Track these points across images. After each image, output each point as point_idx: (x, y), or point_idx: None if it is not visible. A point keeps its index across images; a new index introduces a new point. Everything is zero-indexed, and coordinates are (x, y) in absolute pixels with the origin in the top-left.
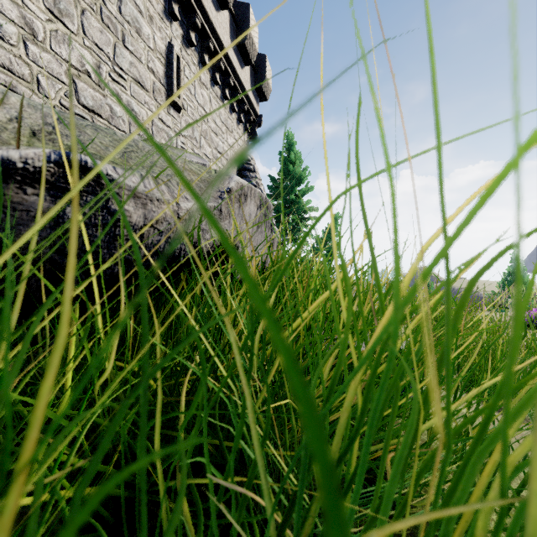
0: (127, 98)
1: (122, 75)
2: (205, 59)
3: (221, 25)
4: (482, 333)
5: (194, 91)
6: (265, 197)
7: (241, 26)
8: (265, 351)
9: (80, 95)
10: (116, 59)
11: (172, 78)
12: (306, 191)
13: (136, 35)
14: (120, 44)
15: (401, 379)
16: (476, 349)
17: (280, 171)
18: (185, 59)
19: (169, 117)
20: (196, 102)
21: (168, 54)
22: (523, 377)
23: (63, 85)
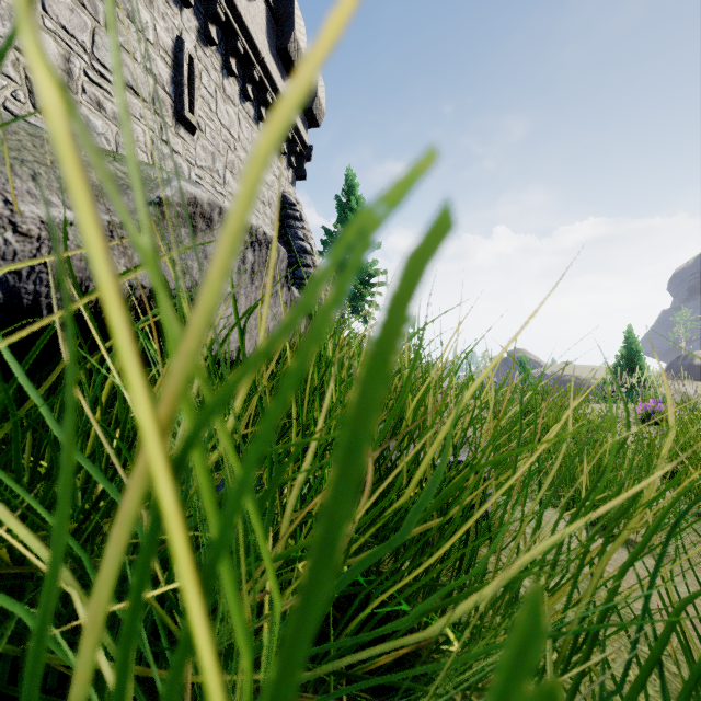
0: (114, 108)
1: (106, 75)
2: (231, 65)
3: (255, 20)
4: (567, 437)
5: (215, 106)
6: (263, 232)
7: (282, 24)
8: (189, 477)
9: (37, 98)
10: (95, 51)
11: (182, 86)
12: (372, 249)
13: (127, 21)
14: (102, 30)
15: (410, 529)
16: (558, 462)
17: (337, 221)
18: (201, 61)
19: (177, 139)
20: (219, 122)
21: (176, 52)
22: (627, 511)
23: (9, 81)
